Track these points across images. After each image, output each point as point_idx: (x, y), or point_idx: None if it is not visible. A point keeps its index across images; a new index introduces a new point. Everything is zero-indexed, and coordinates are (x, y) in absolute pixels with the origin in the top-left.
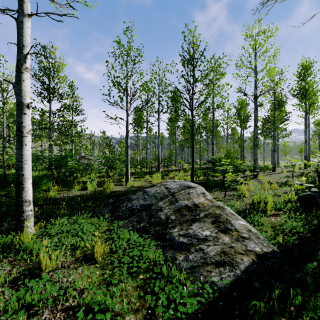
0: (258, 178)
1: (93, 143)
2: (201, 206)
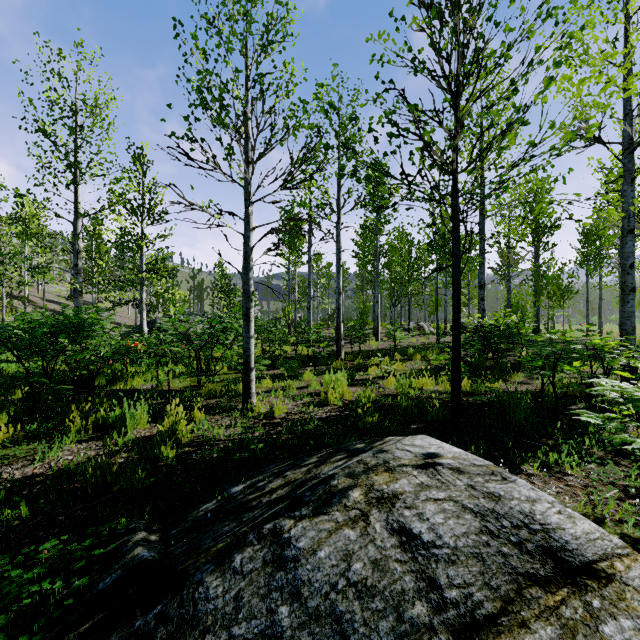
0: None
1: (200, 286)
2: None
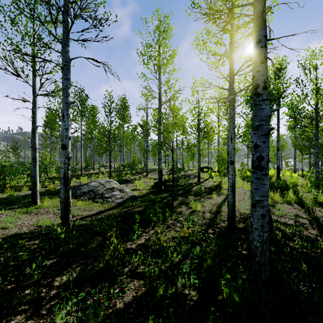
0: (148, 176)
1: None
2: (115, 187)
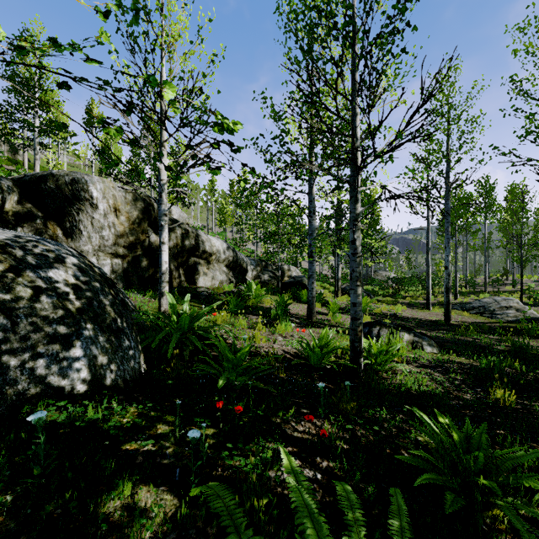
0: None
1: None
2: (513, 307)
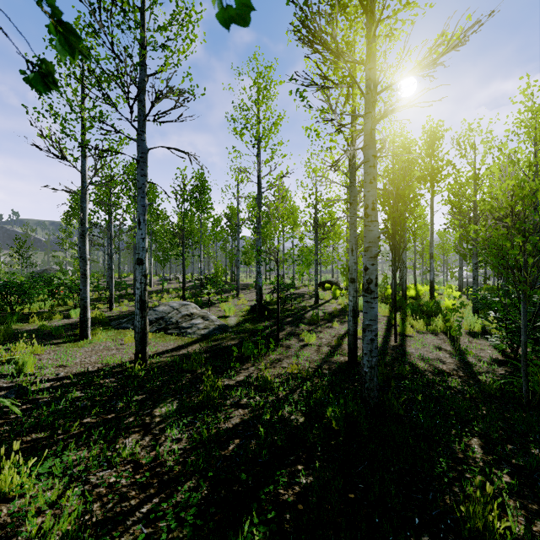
0: (240, 296)
1: None
2: (195, 313)
